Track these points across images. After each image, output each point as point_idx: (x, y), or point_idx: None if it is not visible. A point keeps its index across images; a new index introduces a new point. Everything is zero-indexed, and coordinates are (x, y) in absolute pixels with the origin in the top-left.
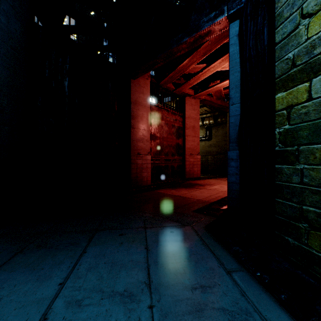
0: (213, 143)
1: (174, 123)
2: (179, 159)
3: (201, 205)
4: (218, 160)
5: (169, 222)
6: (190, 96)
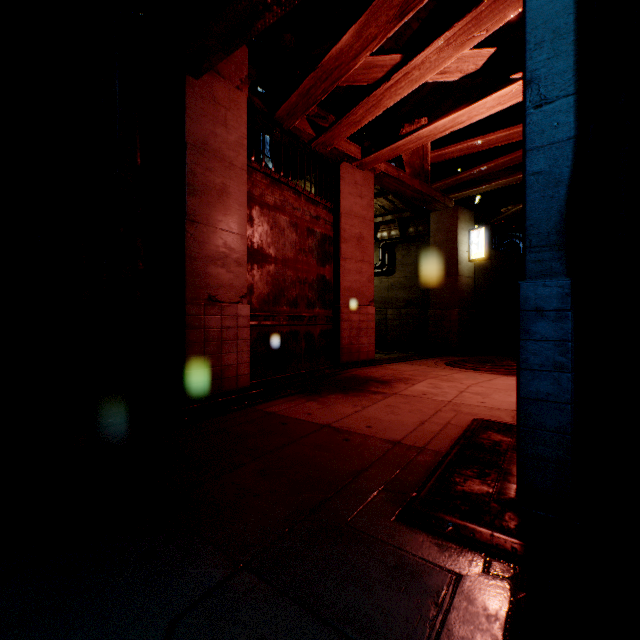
0: (398, 280)
1: (313, 224)
2: (325, 315)
3: (414, 475)
4: (409, 319)
5: (302, 637)
6: (352, 160)
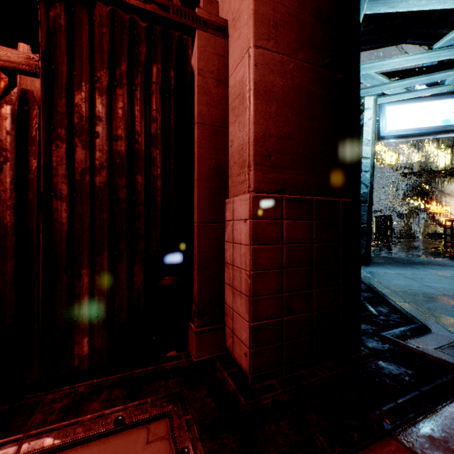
0: None
1: None
2: None
3: None
4: None
5: None
6: None
